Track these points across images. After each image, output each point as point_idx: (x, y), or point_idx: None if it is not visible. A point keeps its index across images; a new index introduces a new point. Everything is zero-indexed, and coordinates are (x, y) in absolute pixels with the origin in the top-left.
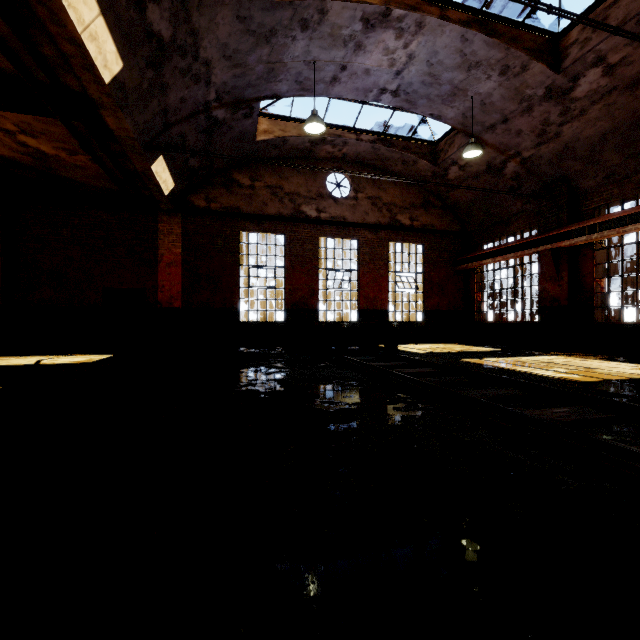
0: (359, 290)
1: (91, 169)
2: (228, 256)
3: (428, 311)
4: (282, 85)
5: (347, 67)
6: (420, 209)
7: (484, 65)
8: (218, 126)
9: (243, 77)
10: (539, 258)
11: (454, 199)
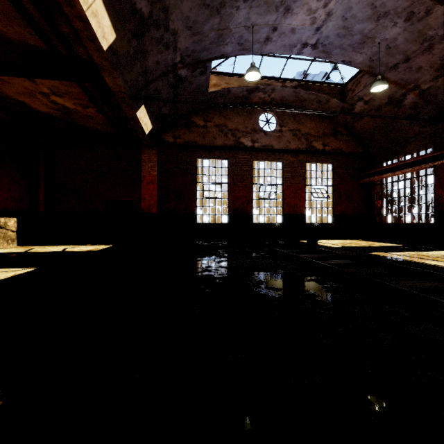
0: (283, 199)
1: (97, 118)
2: (188, 176)
3: (337, 215)
4: (228, 47)
5: (277, 28)
6: (330, 137)
7: (391, 14)
8: (182, 82)
9: (200, 43)
10: (435, 171)
11: (358, 128)
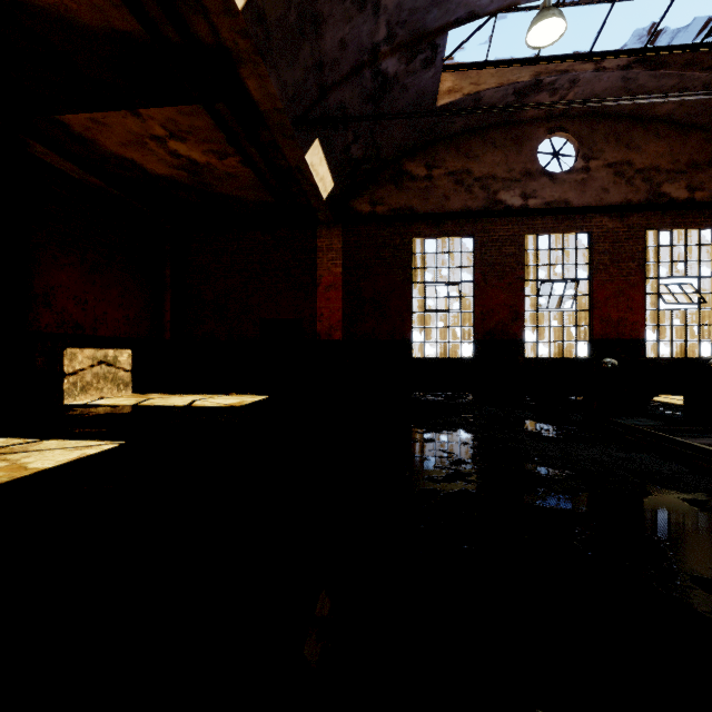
0: (592, 309)
1: (243, 176)
2: (397, 272)
3: None
4: None
5: None
6: (708, 170)
7: None
8: (387, 88)
9: None
10: None
11: None
